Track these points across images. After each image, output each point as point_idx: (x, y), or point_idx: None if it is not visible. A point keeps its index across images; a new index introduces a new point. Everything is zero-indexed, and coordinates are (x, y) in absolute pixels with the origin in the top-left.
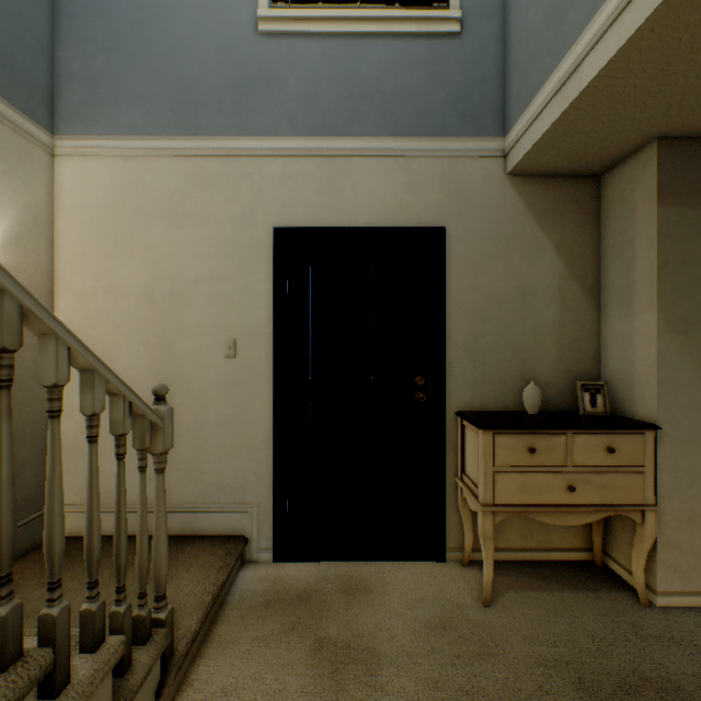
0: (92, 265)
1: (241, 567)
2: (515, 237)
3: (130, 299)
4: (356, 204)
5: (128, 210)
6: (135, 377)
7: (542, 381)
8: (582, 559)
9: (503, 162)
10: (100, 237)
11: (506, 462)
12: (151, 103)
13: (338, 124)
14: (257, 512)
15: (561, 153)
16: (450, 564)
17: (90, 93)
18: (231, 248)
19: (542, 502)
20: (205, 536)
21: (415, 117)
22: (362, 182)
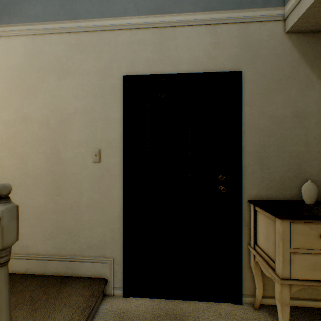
0: (13, 104)
1: (102, 301)
2: (292, 76)
3: (35, 125)
4: (178, 58)
5: (34, 69)
6: (38, 174)
7: (313, 179)
8: None
9: (283, 24)
10: (17, 86)
11: (301, 245)
12: (48, 0)
13: (167, 5)
14: (113, 263)
15: None
16: (245, 307)
17: None
18: (97, 90)
19: None
20: (80, 277)
21: None
22: (182, 43)
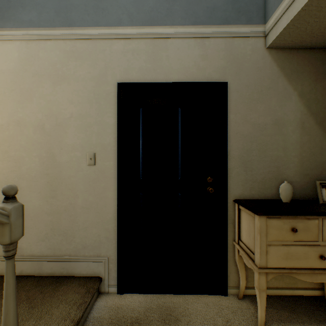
0: (7, 108)
1: (97, 298)
2: (272, 88)
3: (30, 129)
4: (170, 68)
5: (29, 74)
6: (33, 177)
7: (289, 180)
8: (315, 295)
9: (264, 40)
10: (11, 90)
11: (275, 238)
12: (43, 7)
13: (159, 18)
14: (108, 261)
15: (308, 27)
16: (230, 298)
17: (5, 2)
18: (92, 96)
19: (301, 266)
20: (75, 276)
21: (207, 13)
22: (173, 54)
